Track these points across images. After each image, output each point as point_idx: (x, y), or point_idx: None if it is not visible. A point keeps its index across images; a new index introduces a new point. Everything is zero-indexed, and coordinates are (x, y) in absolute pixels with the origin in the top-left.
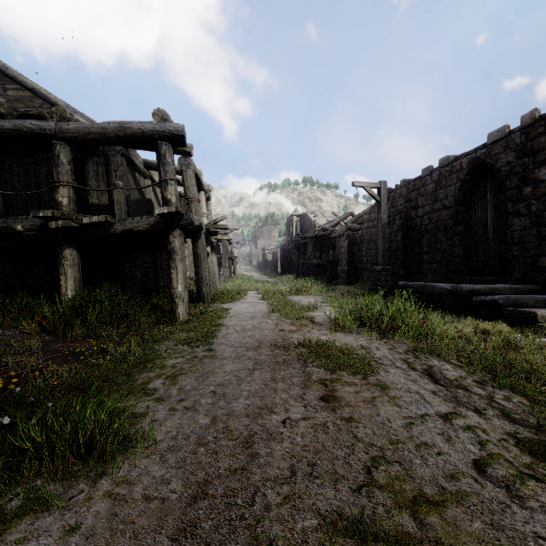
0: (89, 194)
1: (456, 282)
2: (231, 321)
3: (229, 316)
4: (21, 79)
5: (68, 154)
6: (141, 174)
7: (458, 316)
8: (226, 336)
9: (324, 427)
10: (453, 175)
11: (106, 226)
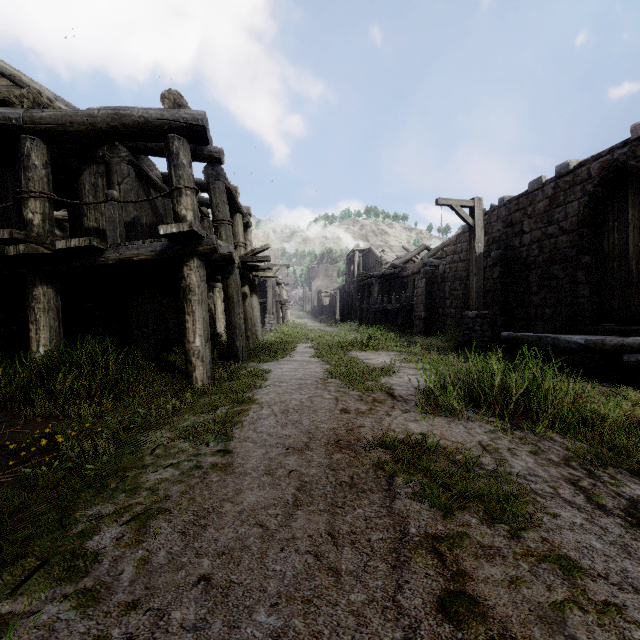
0: (84, 214)
1: (581, 333)
2: (267, 394)
3: (265, 384)
4: None
5: (43, 154)
6: (158, 191)
7: (602, 384)
8: (255, 423)
9: None
10: (576, 187)
11: (93, 254)
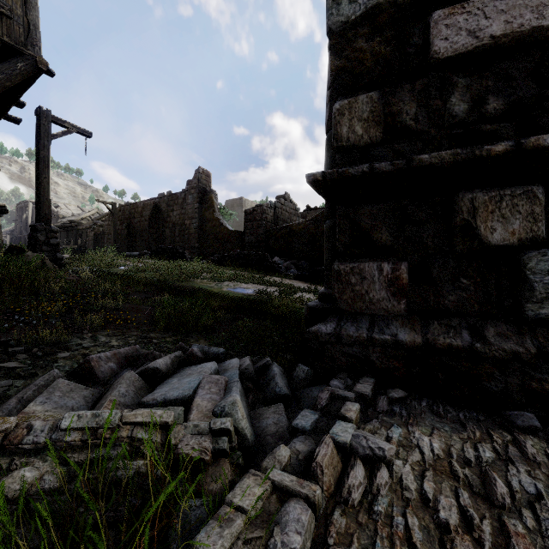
0: None
1: None
2: None
3: None
4: None
5: None
6: None
7: None
8: None
9: None
10: (148, 206)
11: None
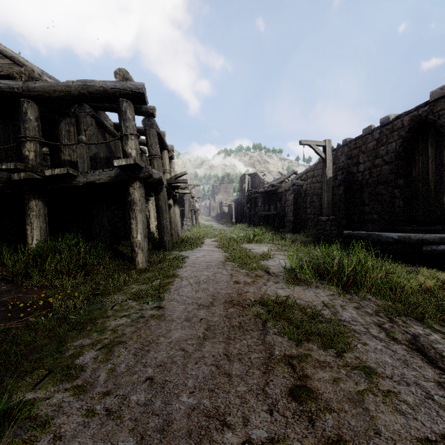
0: (61, 151)
1: (397, 231)
2: (186, 271)
3: (184, 265)
4: (1, 49)
5: (35, 112)
6: (111, 135)
7: (408, 265)
8: (178, 290)
9: None
10: (394, 132)
11: (69, 178)
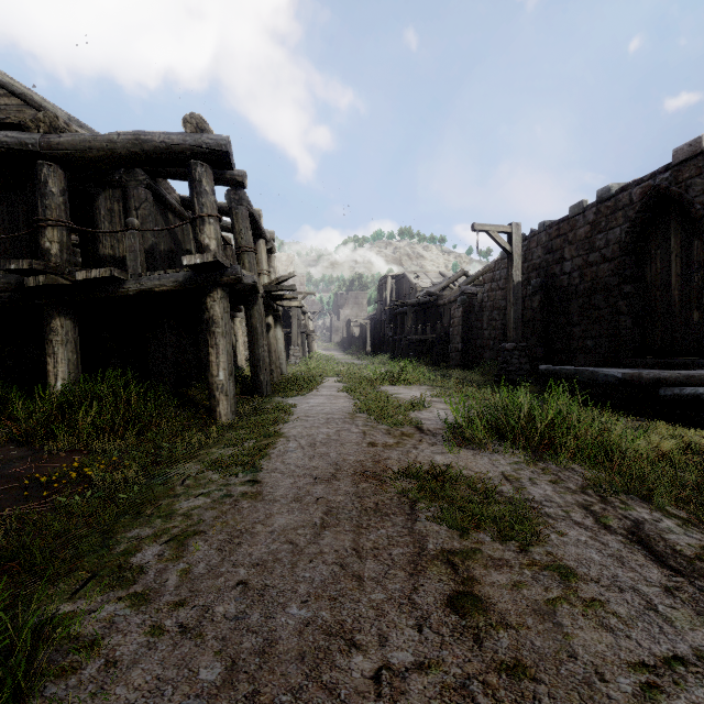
0: (99, 241)
1: (623, 366)
2: (294, 428)
3: (292, 418)
4: (6, 81)
5: (61, 181)
6: (176, 216)
7: (638, 419)
8: (283, 456)
9: (466, 700)
10: (618, 212)
11: (113, 284)
